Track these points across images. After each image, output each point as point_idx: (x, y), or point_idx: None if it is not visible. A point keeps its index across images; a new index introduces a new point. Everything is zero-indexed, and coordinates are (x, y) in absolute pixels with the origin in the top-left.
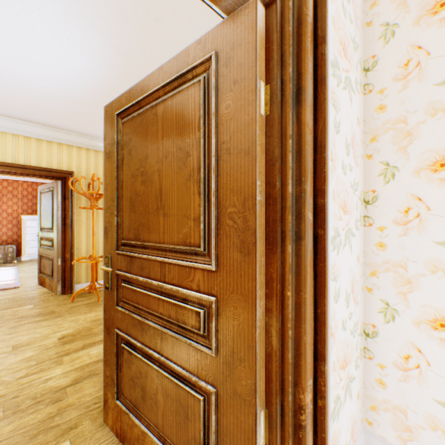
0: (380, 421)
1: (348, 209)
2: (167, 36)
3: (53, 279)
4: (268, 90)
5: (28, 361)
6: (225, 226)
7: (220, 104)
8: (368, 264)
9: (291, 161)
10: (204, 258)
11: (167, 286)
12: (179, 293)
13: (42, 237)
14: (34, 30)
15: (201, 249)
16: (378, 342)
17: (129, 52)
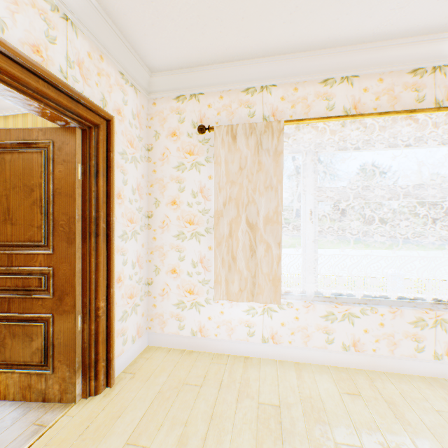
0: (154, 324)
1: (134, 221)
2: None
3: None
4: (83, 168)
5: None
6: (59, 230)
7: (56, 169)
8: (150, 248)
9: (94, 202)
10: (45, 248)
11: (16, 268)
12: (26, 271)
13: None
14: None
15: (43, 243)
16: (154, 286)
17: None
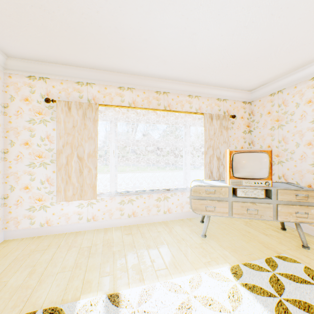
0: (10, 225)
1: None
2: None
3: None
4: None
5: None
6: None
7: None
8: (6, 174)
9: None
10: None
11: None
12: None
13: None
14: None
15: None
16: (9, 199)
17: None
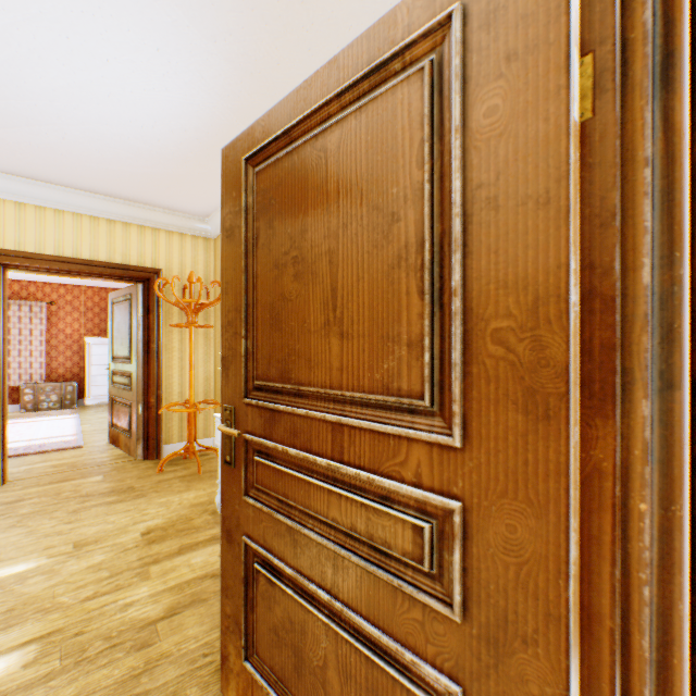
0: None
1: None
2: (318, 31)
3: (130, 436)
4: (588, 65)
5: (96, 570)
6: (484, 357)
7: (470, 109)
8: None
9: (649, 216)
10: (431, 420)
11: (348, 469)
12: (373, 485)
13: (114, 371)
14: (106, 38)
15: (424, 404)
16: None
17: (254, 65)
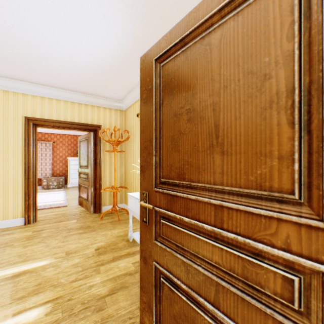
0: None
1: None
2: None
3: (88, 202)
4: None
5: (76, 267)
6: None
7: None
8: None
9: None
10: (298, 208)
11: (228, 234)
12: (247, 246)
13: (80, 172)
14: (81, 12)
15: (294, 197)
16: None
17: (150, 20)
